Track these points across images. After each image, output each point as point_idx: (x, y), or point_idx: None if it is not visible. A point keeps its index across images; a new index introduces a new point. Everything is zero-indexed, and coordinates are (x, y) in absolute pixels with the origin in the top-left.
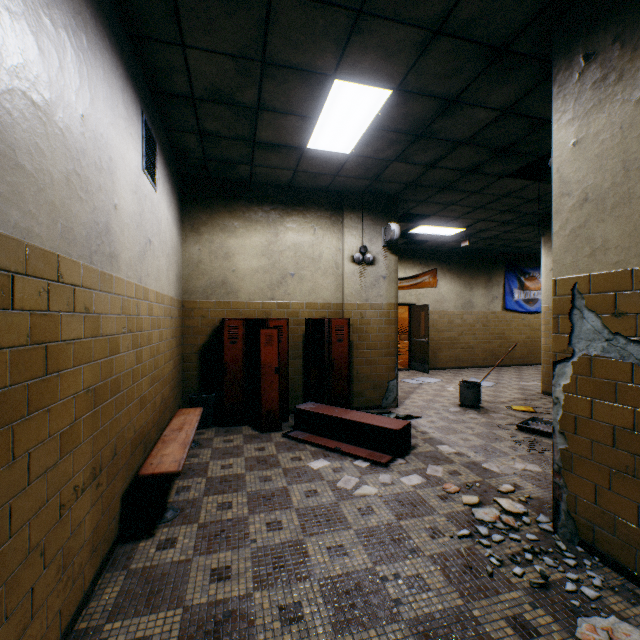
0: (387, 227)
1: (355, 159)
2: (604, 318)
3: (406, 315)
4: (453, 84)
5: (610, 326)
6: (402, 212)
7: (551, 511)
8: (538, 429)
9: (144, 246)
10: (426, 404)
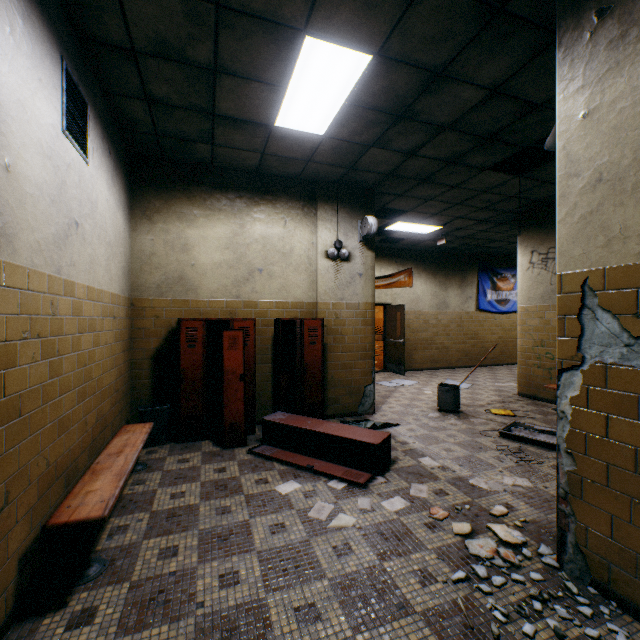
0: (364, 220)
1: (330, 142)
2: (623, 319)
3: (380, 315)
4: (441, 52)
5: (631, 329)
6: (379, 206)
7: (551, 538)
8: (522, 436)
9: (66, 228)
10: (404, 409)
